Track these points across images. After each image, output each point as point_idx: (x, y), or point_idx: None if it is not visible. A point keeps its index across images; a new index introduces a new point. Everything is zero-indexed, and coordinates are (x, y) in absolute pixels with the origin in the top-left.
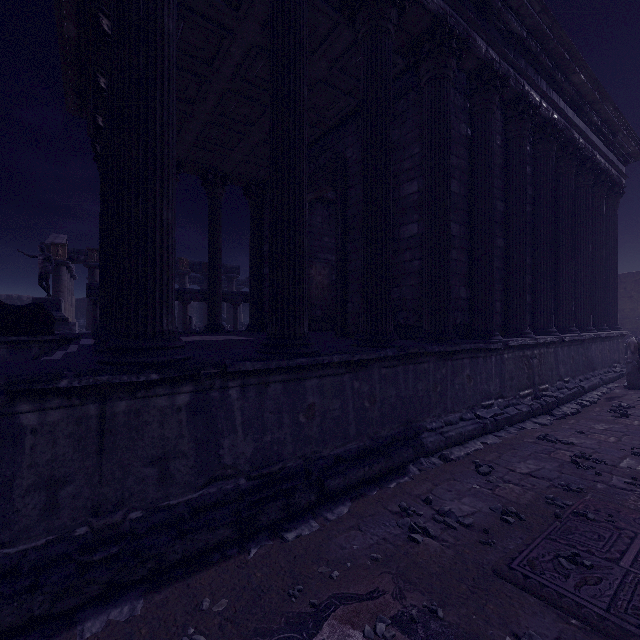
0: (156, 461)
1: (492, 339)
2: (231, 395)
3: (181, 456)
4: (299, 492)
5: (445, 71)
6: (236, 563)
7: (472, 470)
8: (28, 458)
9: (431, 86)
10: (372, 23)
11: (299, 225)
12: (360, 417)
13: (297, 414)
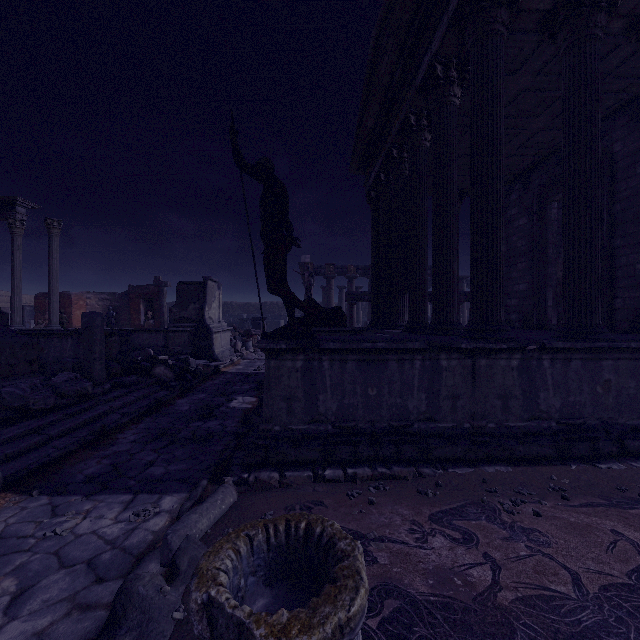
0: (500, 397)
1: None
2: (544, 364)
3: (514, 398)
4: (602, 442)
5: None
6: (563, 468)
7: None
8: (444, 382)
9: None
10: None
11: (594, 240)
12: None
13: (594, 386)
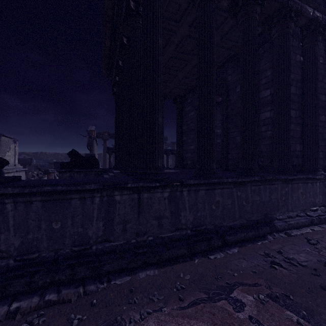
0: (157, 218)
1: (317, 173)
2: (184, 194)
3: (165, 217)
4: (213, 239)
5: (287, 30)
6: (190, 263)
7: (305, 241)
8: (117, 212)
9: (278, 39)
10: (246, 16)
11: (212, 119)
12: (241, 209)
13: (211, 205)
